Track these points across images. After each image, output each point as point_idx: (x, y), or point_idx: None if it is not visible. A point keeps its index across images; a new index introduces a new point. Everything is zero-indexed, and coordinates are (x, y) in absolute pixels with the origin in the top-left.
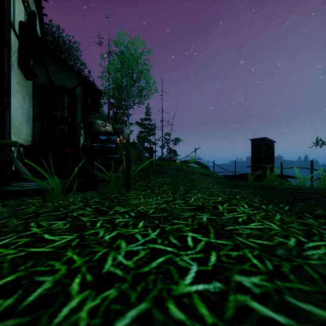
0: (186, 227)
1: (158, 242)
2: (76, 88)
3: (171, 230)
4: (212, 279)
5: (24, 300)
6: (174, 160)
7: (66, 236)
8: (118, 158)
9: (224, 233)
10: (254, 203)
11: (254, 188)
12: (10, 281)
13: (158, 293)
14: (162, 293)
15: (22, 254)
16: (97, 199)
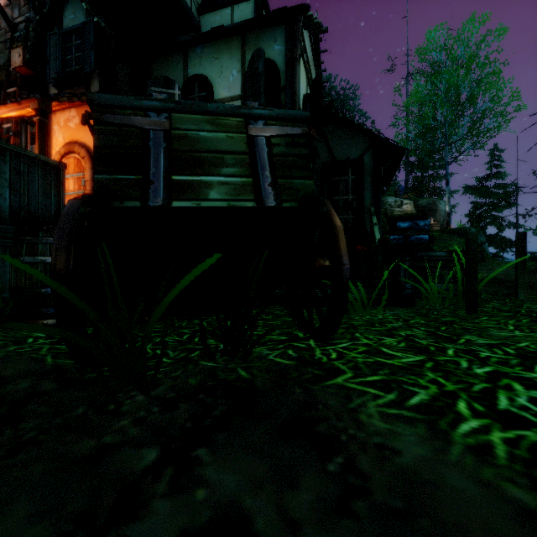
0: None
1: None
2: (363, 156)
3: None
4: None
5: (406, 401)
6: None
7: (411, 355)
8: (442, 258)
9: None
10: None
11: None
12: (379, 381)
13: None
14: None
15: (371, 360)
16: (421, 321)
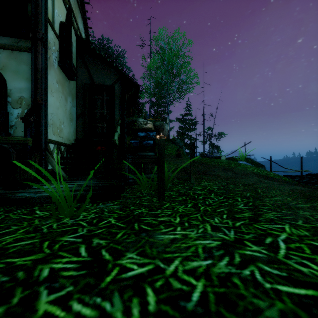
0: None
1: None
2: (114, 85)
3: None
4: None
5: None
6: (218, 156)
7: None
8: (152, 156)
9: None
10: None
11: None
12: None
13: None
14: None
15: None
16: (113, 220)
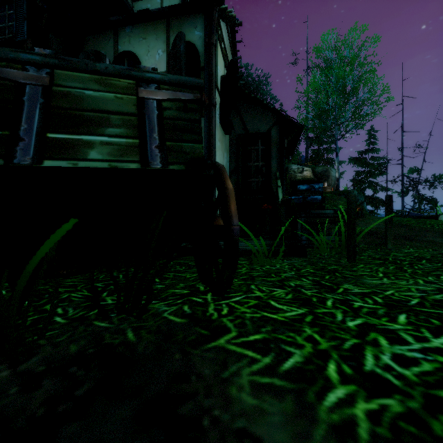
0: None
1: None
2: (271, 130)
3: None
4: None
5: (281, 365)
6: (433, 216)
7: (295, 308)
8: (330, 215)
9: None
10: None
11: None
12: (259, 340)
13: None
14: None
15: (258, 316)
16: (310, 270)
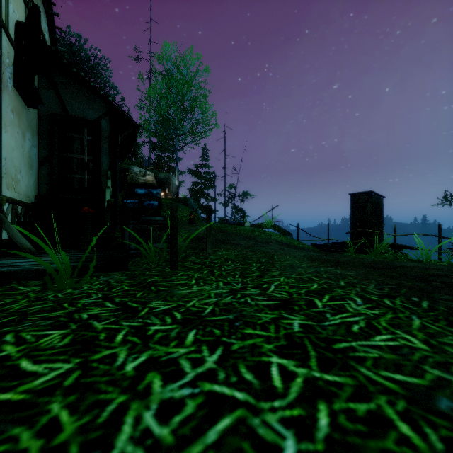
0: (266, 345)
1: (219, 378)
2: (101, 120)
3: (241, 350)
4: None
5: None
6: (242, 223)
7: (60, 364)
8: (160, 222)
9: (334, 358)
10: (370, 295)
11: (363, 268)
12: None
13: None
14: None
15: None
16: (126, 287)
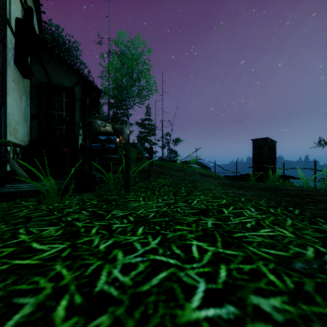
0: (190, 234)
1: (159, 252)
2: (74, 87)
3: (173, 238)
4: (224, 301)
5: None
6: (175, 160)
7: (57, 245)
8: (117, 159)
9: (232, 241)
10: (261, 206)
11: (258, 190)
12: None
13: (159, 321)
14: (165, 320)
15: (4, 268)
16: (94, 202)
